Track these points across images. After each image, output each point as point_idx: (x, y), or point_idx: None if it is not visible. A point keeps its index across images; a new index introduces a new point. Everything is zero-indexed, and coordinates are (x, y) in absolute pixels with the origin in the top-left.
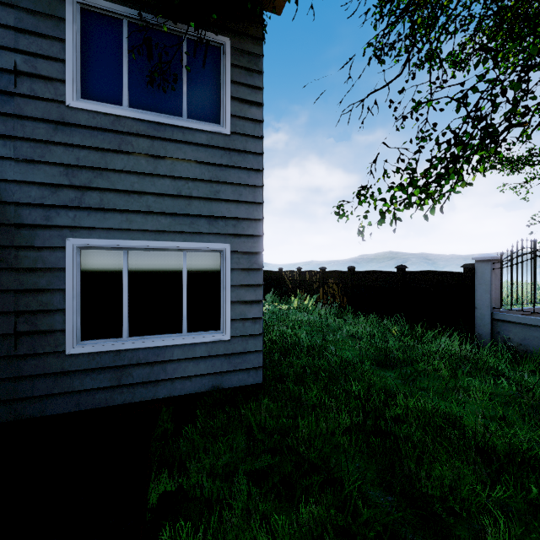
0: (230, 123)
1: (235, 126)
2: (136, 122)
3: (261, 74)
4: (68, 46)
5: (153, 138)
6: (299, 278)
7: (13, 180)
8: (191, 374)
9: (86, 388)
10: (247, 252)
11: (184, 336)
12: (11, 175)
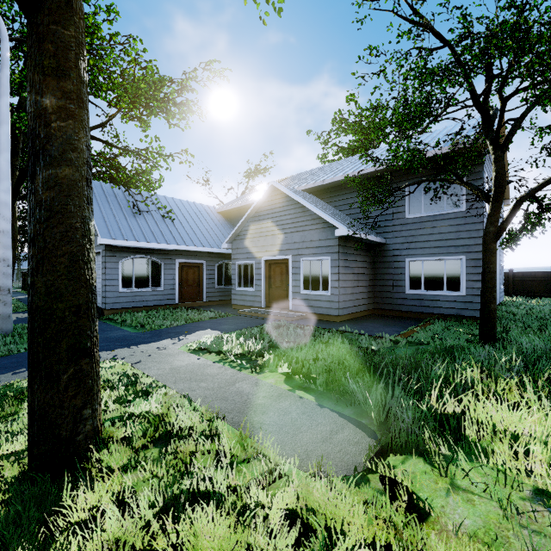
0: (465, 206)
1: (468, 206)
2: (426, 217)
3: (482, 178)
4: (406, 200)
5: (432, 221)
6: None
7: (392, 243)
8: (447, 307)
9: (410, 304)
10: (474, 259)
11: (444, 292)
12: (392, 242)
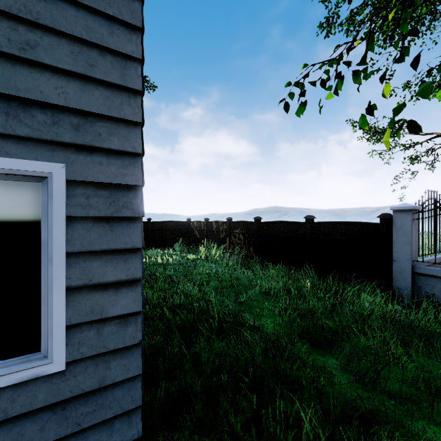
0: None
1: None
2: None
3: None
4: None
5: None
6: (206, 228)
7: None
8: None
9: None
10: (108, 185)
11: None
12: None
